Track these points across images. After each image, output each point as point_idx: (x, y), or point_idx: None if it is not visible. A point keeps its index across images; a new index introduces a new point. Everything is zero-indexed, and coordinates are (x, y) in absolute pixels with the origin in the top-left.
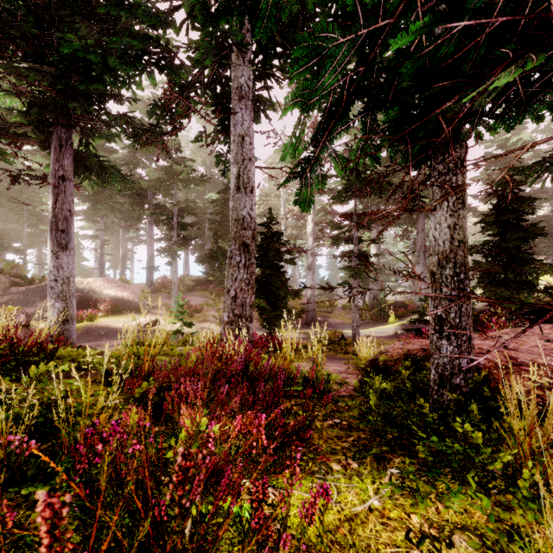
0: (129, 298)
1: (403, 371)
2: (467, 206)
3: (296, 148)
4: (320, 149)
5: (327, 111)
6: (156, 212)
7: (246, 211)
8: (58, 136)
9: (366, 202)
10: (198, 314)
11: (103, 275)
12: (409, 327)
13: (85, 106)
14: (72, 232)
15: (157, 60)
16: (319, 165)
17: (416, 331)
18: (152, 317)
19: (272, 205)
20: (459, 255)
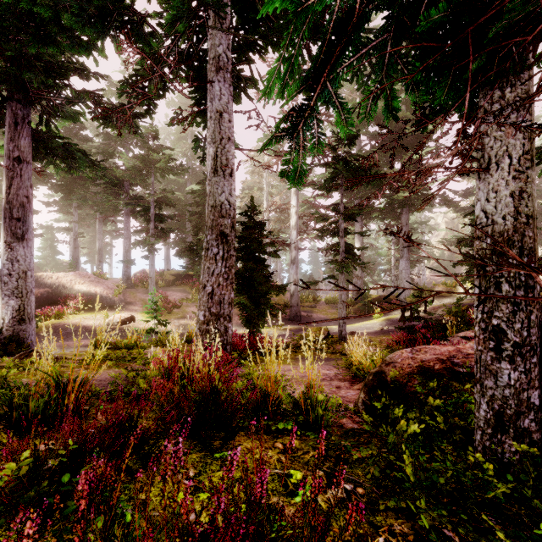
0: (102, 294)
1: (431, 398)
2: (450, 200)
3: (286, 82)
4: (318, 94)
5: (331, 29)
6: (132, 203)
7: (225, 196)
8: (13, 113)
9: (350, 196)
10: (177, 310)
11: (77, 269)
12: (399, 324)
13: (42, 78)
14: (30, 220)
15: (122, 24)
16: (315, 118)
17: (410, 329)
18: (127, 314)
19: (255, 198)
20: (527, 236)
